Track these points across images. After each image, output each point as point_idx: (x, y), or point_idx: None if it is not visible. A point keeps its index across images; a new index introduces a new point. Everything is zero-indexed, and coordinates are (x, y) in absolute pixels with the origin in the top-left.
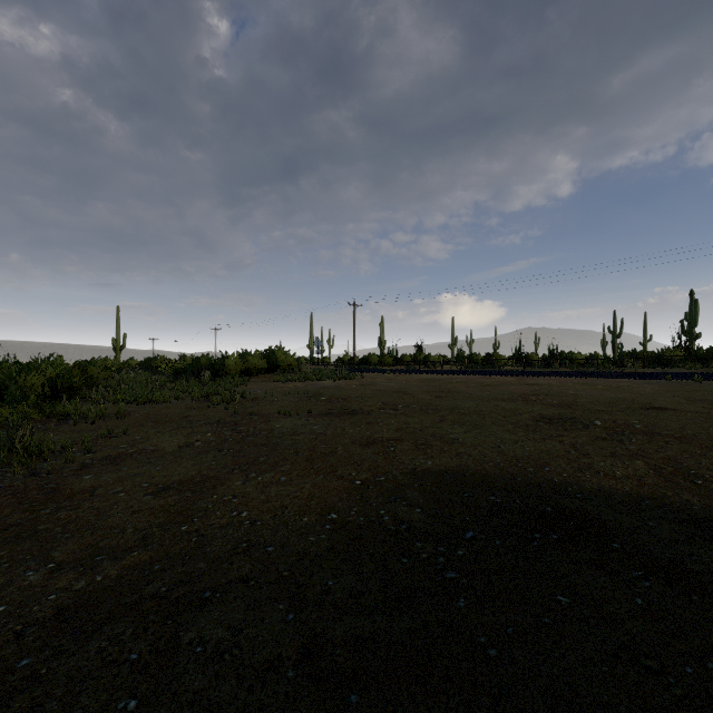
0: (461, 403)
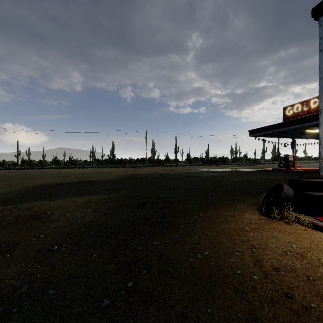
0: (35, 176)
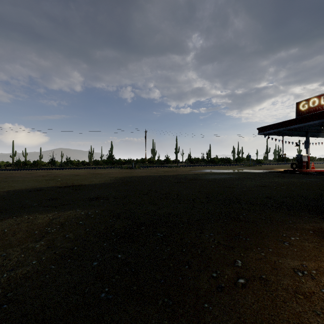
0: (17, 179)
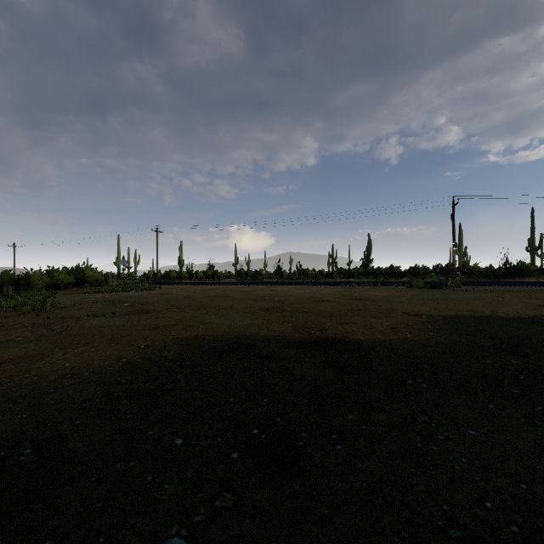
0: (224, 303)
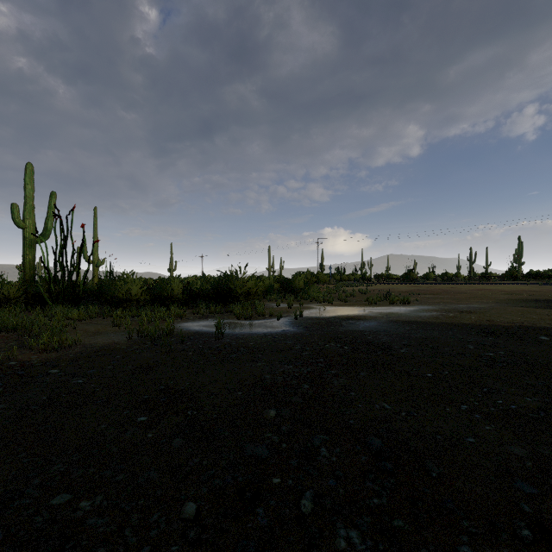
0: (465, 291)
